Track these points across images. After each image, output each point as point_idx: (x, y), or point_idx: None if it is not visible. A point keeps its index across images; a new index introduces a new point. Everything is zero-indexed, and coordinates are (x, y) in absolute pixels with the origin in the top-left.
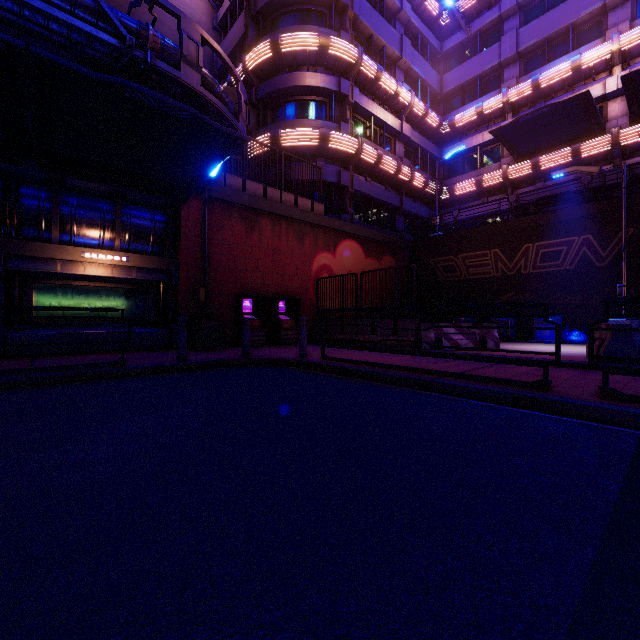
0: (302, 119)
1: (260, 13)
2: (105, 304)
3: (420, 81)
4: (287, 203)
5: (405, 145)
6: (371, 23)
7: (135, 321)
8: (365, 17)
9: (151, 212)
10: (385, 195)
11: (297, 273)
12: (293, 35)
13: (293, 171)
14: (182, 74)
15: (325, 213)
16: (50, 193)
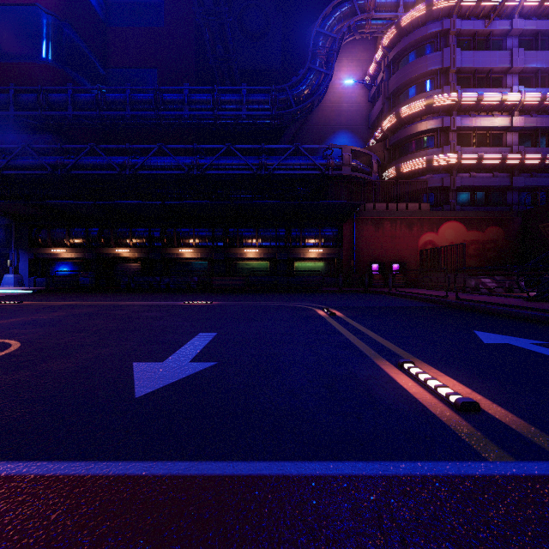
0: (415, 153)
1: (391, 95)
2: (315, 268)
3: (541, 70)
4: (401, 209)
5: (521, 131)
6: (474, 63)
7: (326, 275)
8: (468, 62)
9: (332, 229)
10: (491, 181)
11: (407, 248)
12: (408, 106)
13: (405, 189)
14: (343, 171)
15: (433, 206)
16: (299, 229)
